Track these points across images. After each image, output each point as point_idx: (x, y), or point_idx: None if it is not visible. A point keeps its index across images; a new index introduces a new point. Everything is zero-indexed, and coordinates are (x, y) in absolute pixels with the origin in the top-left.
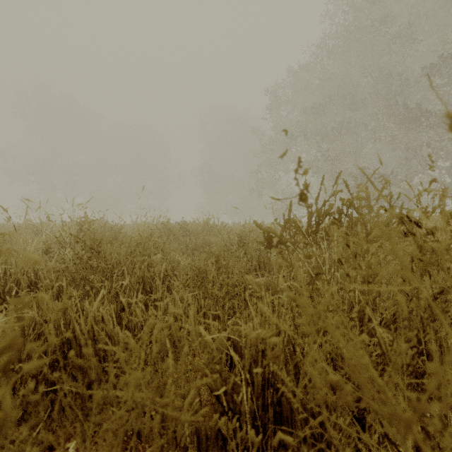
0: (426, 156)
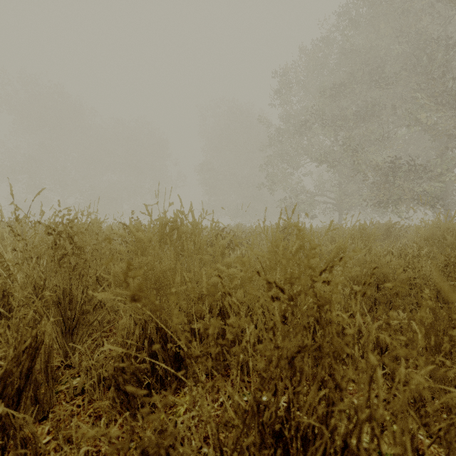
0: None
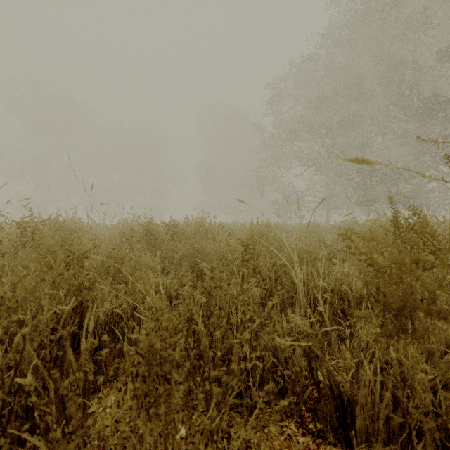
0: (439, 151)
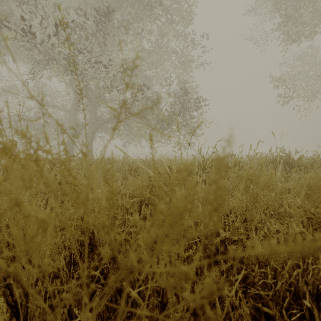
0: None
